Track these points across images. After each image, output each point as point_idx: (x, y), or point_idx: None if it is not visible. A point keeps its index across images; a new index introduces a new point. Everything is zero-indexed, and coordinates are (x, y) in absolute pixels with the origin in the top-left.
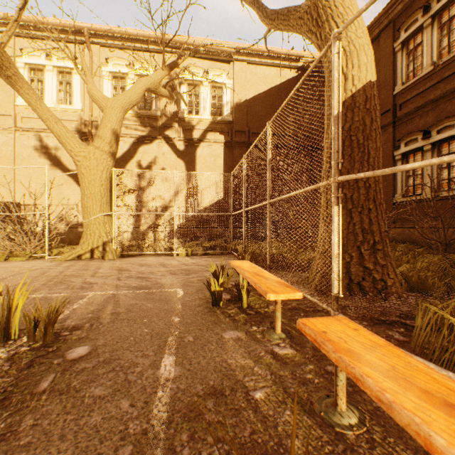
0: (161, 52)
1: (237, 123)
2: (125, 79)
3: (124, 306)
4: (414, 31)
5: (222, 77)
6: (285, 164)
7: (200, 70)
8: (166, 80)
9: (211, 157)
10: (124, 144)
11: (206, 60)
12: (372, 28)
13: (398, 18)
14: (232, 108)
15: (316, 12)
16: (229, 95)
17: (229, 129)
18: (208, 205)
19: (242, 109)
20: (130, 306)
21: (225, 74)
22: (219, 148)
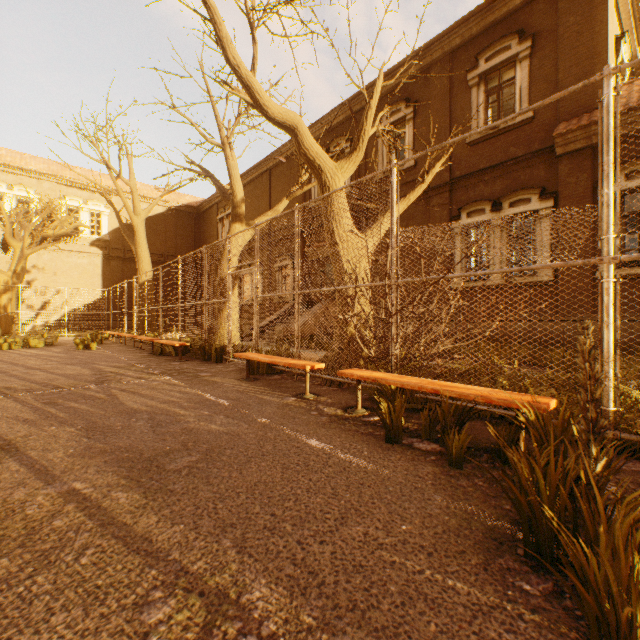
0: (41, 179)
1: (115, 242)
2: (3, 197)
3: (66, 341)
4: (223, 217)
5: (101, 206)
6: (156, 275)
7: (81, 199)
8: (47, 203)
9: (91, 266)
10: (1, 251)
11: (86, 191)
12: (209, 201)
13: (219, 204)
14: (111, 230)
15: (136, 250)
16: (107, 220)
17: (108, 246)
18: (88, 303)
19: (119, 232)
20: (68, 341)
21: (104, 204)
22: (98, 259)
